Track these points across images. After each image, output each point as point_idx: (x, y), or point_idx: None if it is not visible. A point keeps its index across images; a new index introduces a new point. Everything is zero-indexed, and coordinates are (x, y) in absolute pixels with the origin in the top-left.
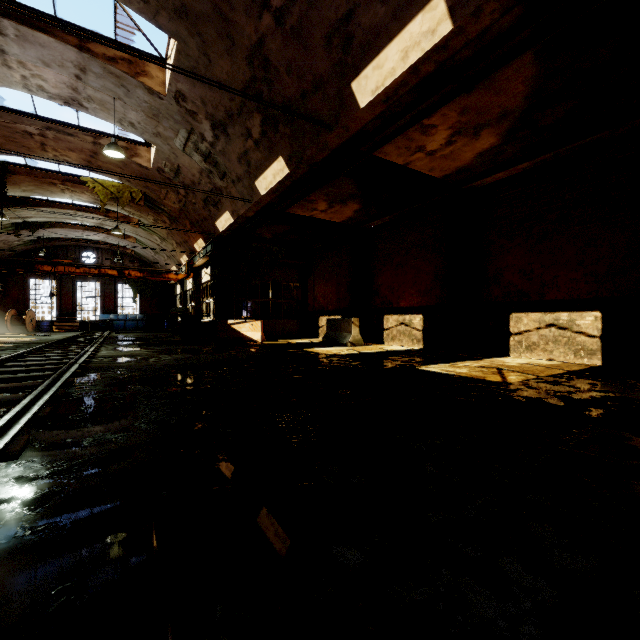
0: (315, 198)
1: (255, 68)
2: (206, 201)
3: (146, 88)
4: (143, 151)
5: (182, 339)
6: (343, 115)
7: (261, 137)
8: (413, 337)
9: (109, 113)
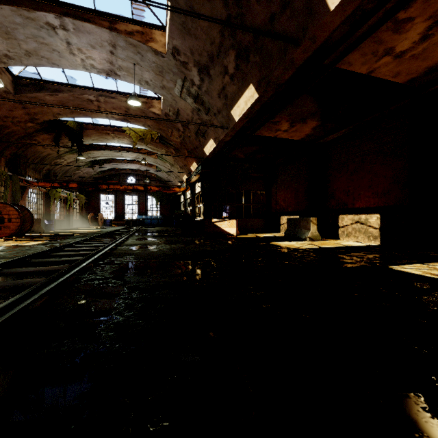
0: (279, 119)
1: (230, 7)
2: (197, 133)
3: (153, 51)
4: (156, 103)
5: (182, 232)
6: (311, 25)
7: (235, 71)
8: (369, 234)
9: (132, 77)
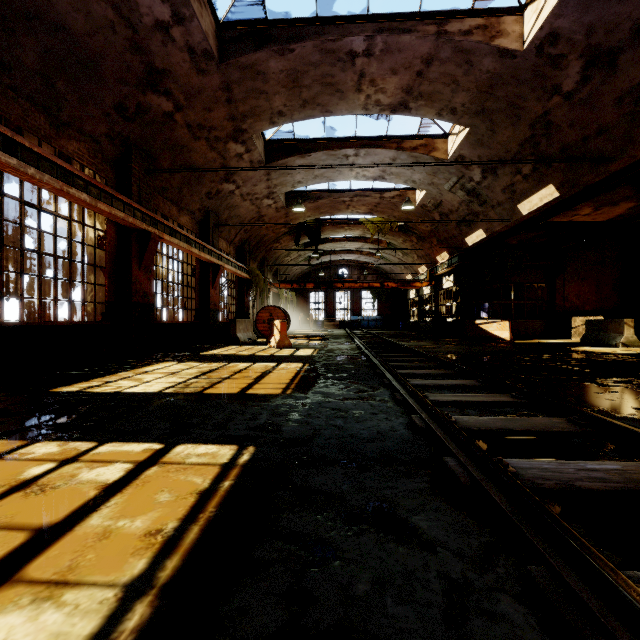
0: (579, 206)
1: (536, 129)
2: (459, 223)
3: (434, 159)
4: (410, 194)
5: (433, 336)
6: (630, 148)
7: (531, 172)
8: None
9: (400, 178)
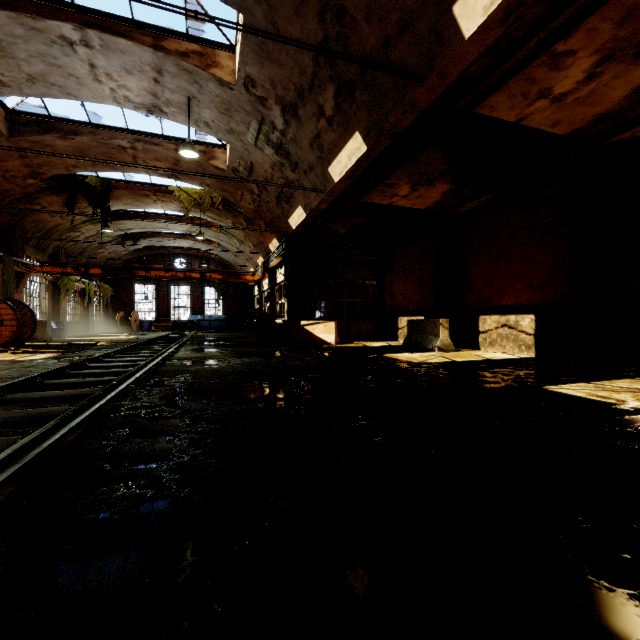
0: (396, 181)
1: (327, 25)
2: (279, 198)
3: (217, 80)
4: (219, 153)
5: (257, 340)
6: (439, 57)
7: (335, 113)
8: (520, 342)
9: (186, 115)
